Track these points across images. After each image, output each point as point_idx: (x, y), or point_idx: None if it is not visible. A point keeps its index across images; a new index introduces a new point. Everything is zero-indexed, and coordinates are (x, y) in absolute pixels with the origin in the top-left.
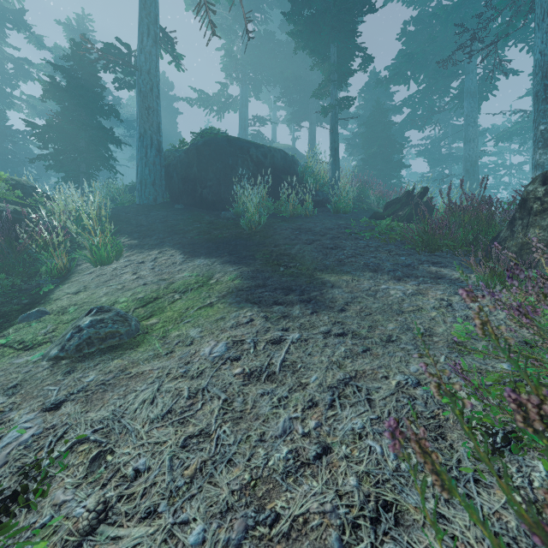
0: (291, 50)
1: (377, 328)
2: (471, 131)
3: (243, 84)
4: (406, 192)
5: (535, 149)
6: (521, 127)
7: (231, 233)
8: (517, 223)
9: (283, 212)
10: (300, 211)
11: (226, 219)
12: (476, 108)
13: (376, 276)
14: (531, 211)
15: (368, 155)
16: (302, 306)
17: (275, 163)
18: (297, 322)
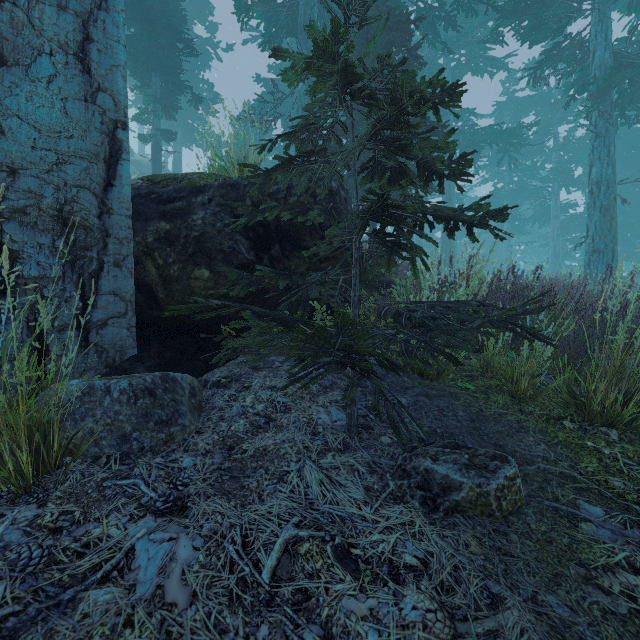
0: None
1: None
2: None
3: None
4: None
5: None
6: None
7: None
8: None
9: None
10: None
11: None
12: None
13: None
14: None
15: None
16: None
17: None
18: None
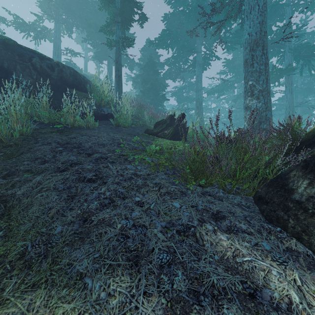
0: (95, 9)
1: None
2: (199, 85)
3: (56, 21)
4: (169, 115)
5: (246, 96)
6: (218, 88)
7: None
8: None
9: (63, 123)
10: (82, 123)
11: None
12: (201, 73)
13: (134, 300)
14: None
15: (145, 89)
16: None
17: (63, 77)
18: None
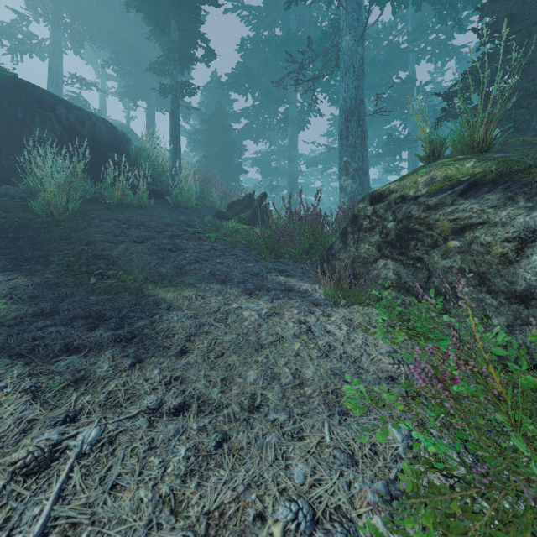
0: (125, 13)
1: (233, 382)
2: (293, 152)
3: (55, 27)
4: (247, 195)
5: (341, 175)
6: (323, 158)
7: (11, 219)
8: (349, 237)
9: (108, 198)
10: (132, 199)
11: (8, 197)
12: (296, 134)
13: (225, 289)
14: (361, 227)
15: (210, 153)
16: (117, 351)
17: (97, 134)
18: (102, 392)
